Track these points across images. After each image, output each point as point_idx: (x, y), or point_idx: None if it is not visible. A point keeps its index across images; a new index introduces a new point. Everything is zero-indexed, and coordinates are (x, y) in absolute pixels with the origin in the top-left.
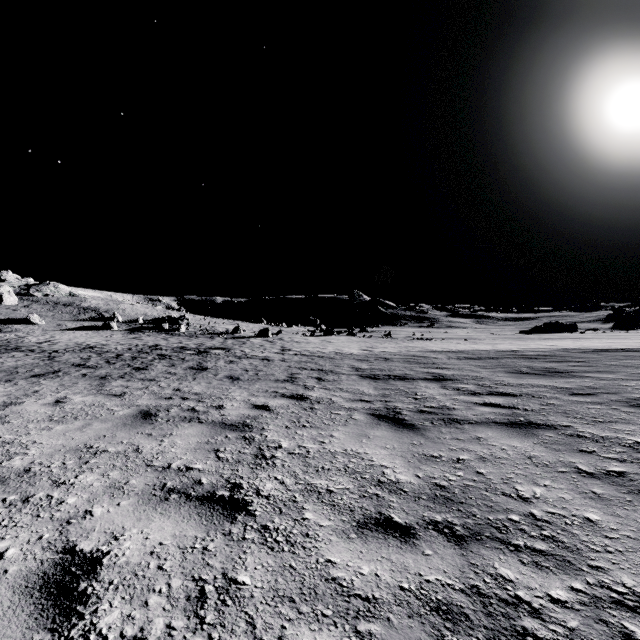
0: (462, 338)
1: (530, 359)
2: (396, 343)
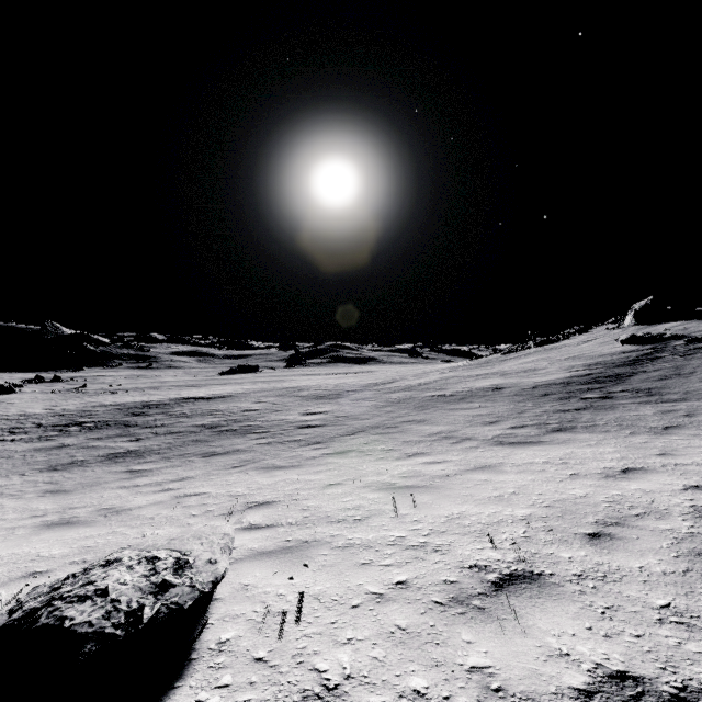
0: (148, 388)
1: (144, 407)
2: (82, 399)
